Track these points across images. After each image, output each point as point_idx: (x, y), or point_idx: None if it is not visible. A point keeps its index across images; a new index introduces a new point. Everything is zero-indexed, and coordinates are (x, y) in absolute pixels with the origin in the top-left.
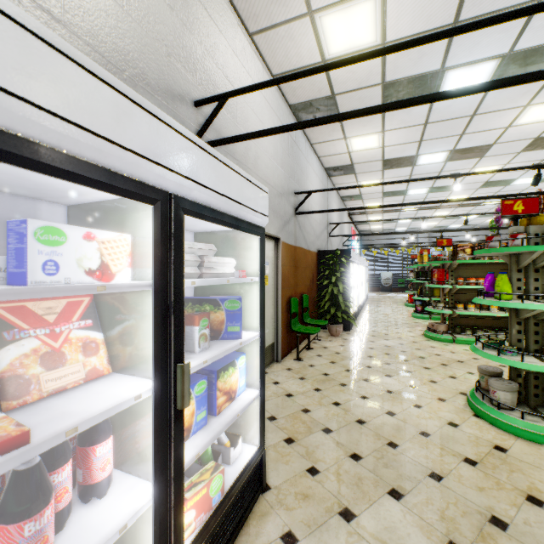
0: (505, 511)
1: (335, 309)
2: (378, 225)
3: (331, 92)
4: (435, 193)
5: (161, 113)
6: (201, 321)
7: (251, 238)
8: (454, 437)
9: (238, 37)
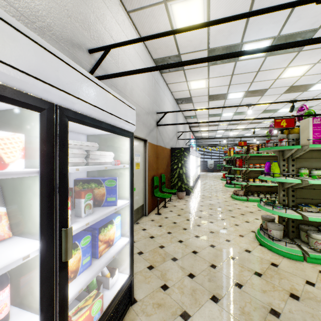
0: (278, 304)
1: (181, 183)
2: (206, 133)
3: (178, 52)
4: (237, 115)
5: (47, 44)
6: (86, 195)
7: (124, 139)
8: (248, 259)
9: (119, 13)
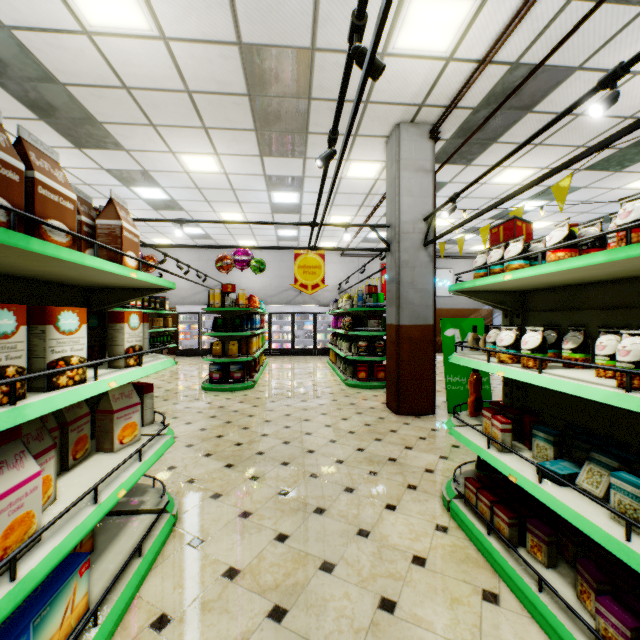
0: None
1: None
2: (471, 246)
3: None
4: (303, 227)
5: None
6: None
7: None
8: None
9: None
